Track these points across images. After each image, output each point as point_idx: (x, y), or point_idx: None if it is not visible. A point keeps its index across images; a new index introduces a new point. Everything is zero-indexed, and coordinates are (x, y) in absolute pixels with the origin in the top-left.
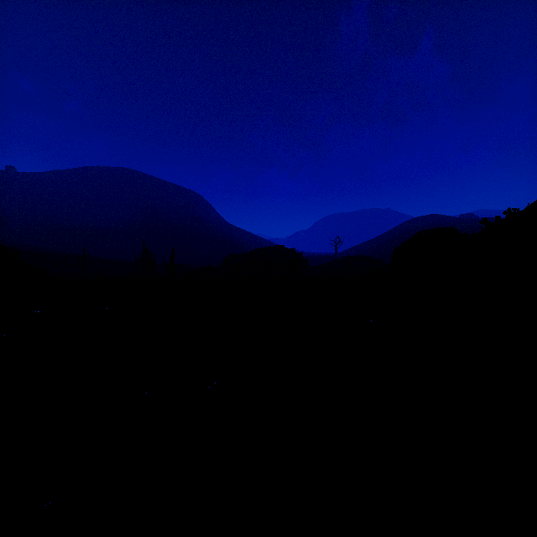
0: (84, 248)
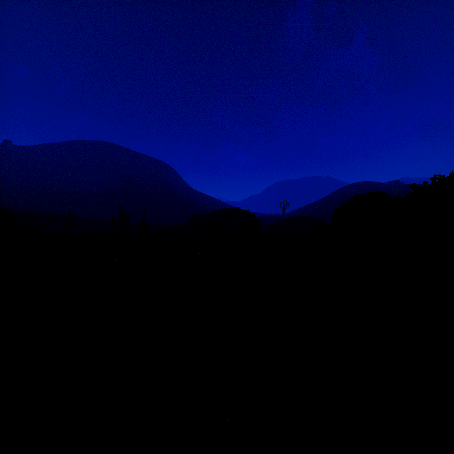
0: (69, 210)
